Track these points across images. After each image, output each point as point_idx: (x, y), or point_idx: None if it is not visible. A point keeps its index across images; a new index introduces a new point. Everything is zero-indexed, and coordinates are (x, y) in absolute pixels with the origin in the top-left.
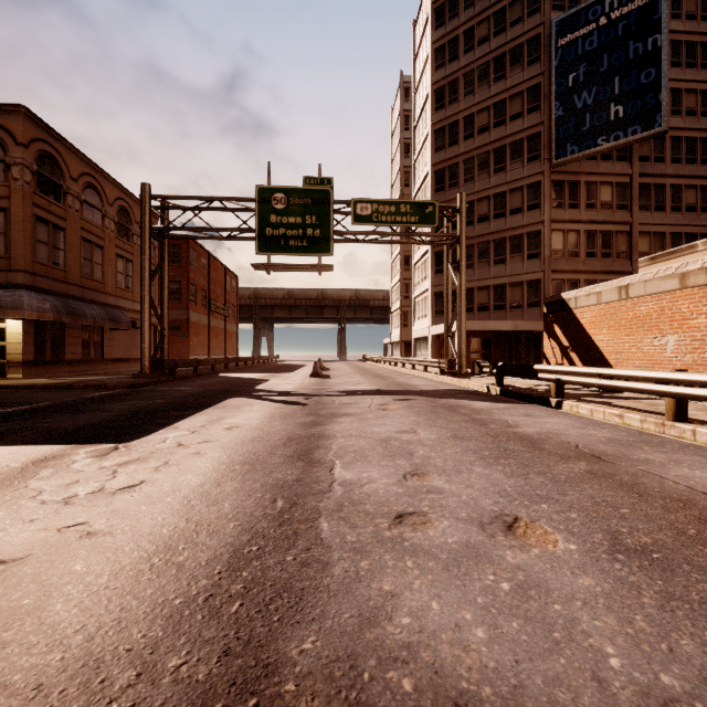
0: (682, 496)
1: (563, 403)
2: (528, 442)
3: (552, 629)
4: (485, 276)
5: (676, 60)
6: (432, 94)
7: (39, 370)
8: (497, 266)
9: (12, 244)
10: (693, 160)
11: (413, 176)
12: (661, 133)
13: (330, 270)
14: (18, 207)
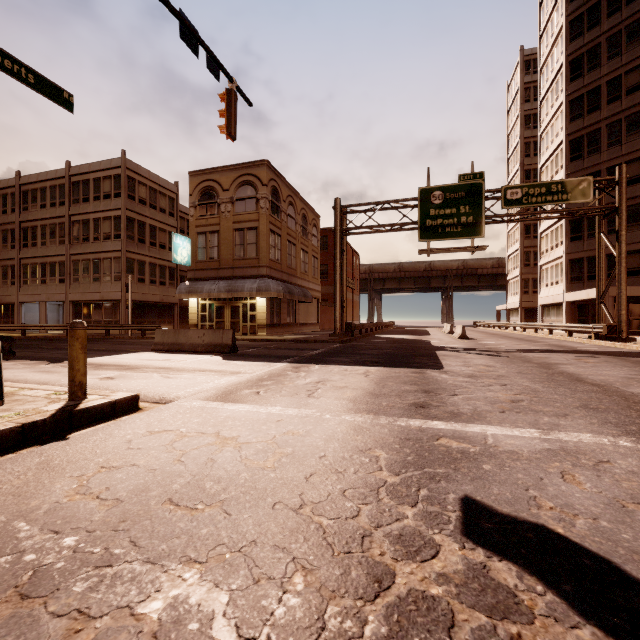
0: None
1: None
2: None
3: None
4: (636, 240)
5: None
6: (566, 66)
7: (271, 330)
8: None
9: (260, 250)
10: None
11: (539, 147)
12: None
13: (483, 249)
14: (263, 225)
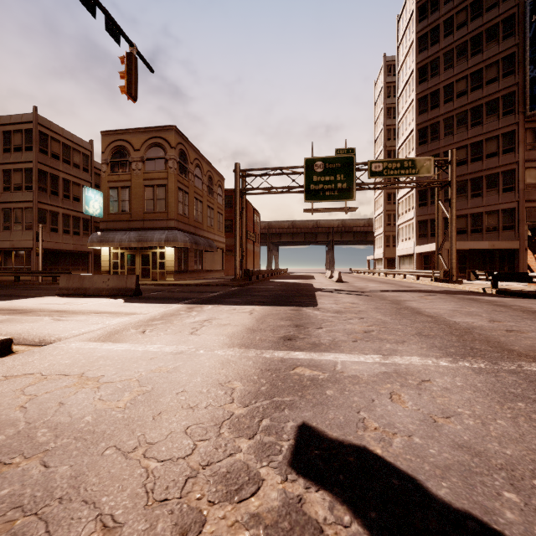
0: None
1: None
2: None
3: None
4: (463, 207)
5: None
6: (416, 71)
7: (179, 276)
8: (474, 199)
9: (169, 205)
10: None
11: (397, 133)
12: None
13: (354, 210)
14: (171, 183)
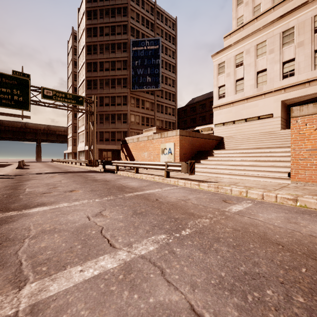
0: (115, 184)
1: (118, 172)
2: (95, 180)
3: (67, 197)
4: (108, 127)
5: (166, 67)
6: (86, 46)
7: None
8: (112, 124)
9: None
10: (170, 99)
11: (78, 78)
12: (160, 90)
13: (29, 118)
14: None
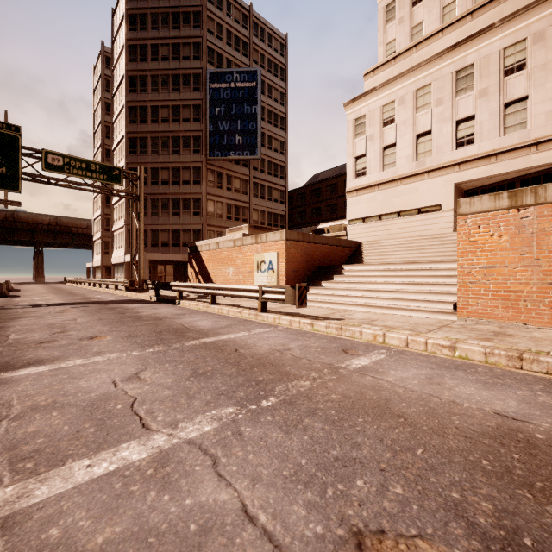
0: (172, 325)
1: (181, 302)
2: (137, 317)
3: (83, 350)
4: (166, 222)
5: (270, 120)
6: (127, 78)
7: None
8: (175, 217)
9: None
10: (277, 175)
11: (112, 133)
12: (258, 159)
13: (19, 205)
14: None
